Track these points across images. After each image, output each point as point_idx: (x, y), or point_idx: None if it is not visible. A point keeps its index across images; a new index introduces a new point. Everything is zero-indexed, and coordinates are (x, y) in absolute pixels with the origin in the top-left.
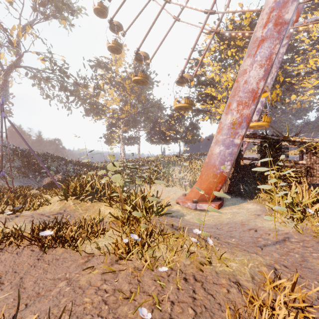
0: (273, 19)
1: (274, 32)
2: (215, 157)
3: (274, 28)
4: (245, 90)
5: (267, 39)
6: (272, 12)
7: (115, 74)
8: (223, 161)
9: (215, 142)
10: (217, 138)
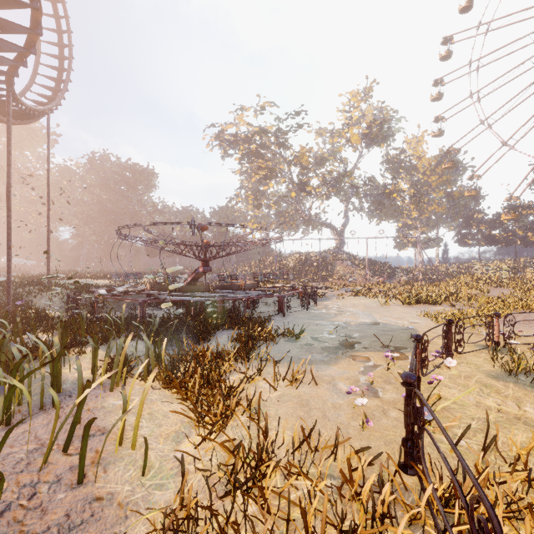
0: None
1: None
2: None
3: None
4: None
5: None
6: None
7: (416, 171)
8: None
9: None
10: None
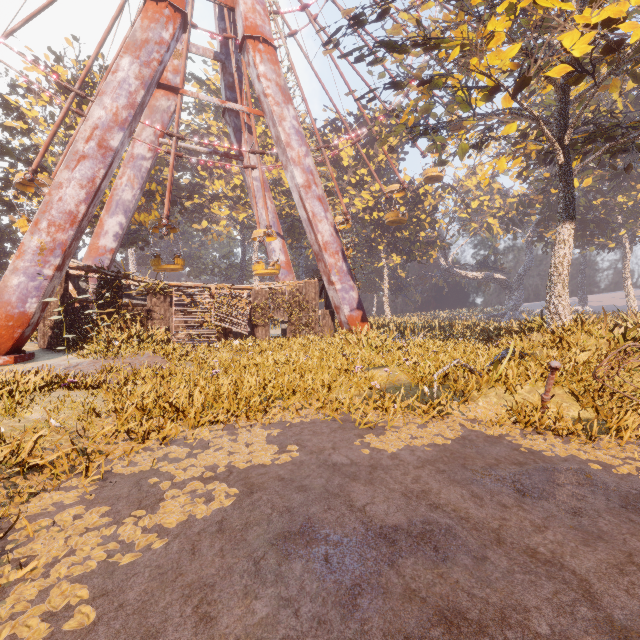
0: (97, 139)
1: (99, 154)
2: (11, 291)
3: (99, 149)
4: (61, 210)
5: (90, 159)
6: (97, 130)
7: None
8: (24, 297)
9: (13, 270)
10: (16, 264)
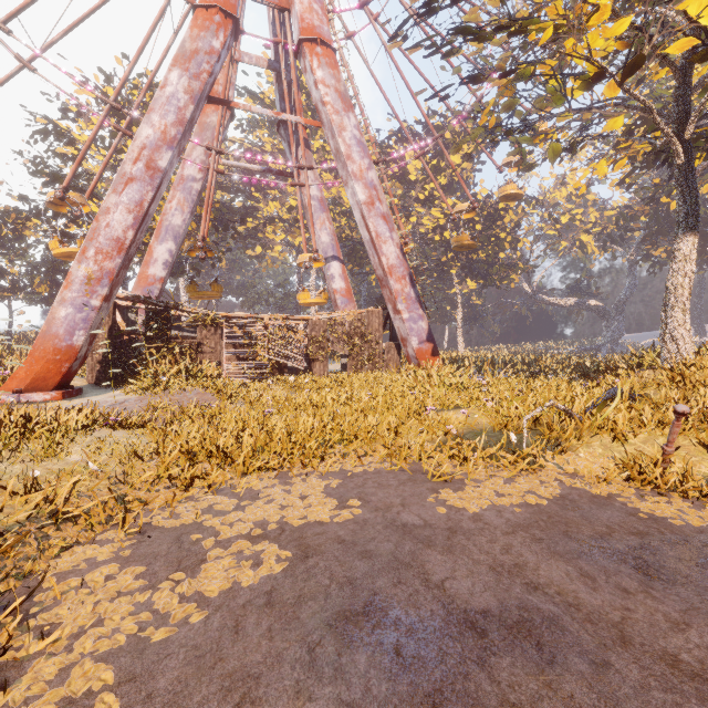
0: (144, 160)
1: (147, 175)
2: (58, 324)
3: (147, 170)
4: (108, 237)
5: (138, 181)
6: (145, 150)
7: None
8: (72, 330)
9: (60, 302)
10: (64, 295)
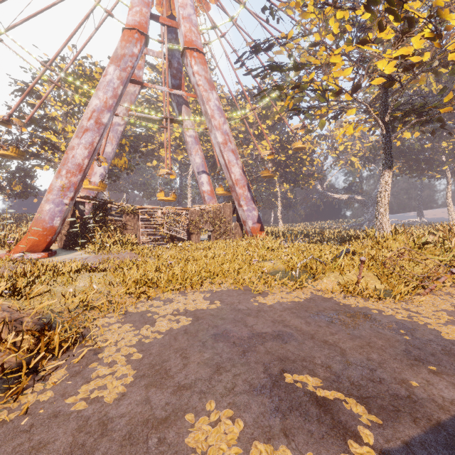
0: (94, 118)
1: (96, 127)
2: (45, 213)
3: (96, 124)
4: (73, 163)
5: (91, 131)
6: (94, 112)
7: None
8: (53, 217)
9: (46, 201)
10: (48, 197)
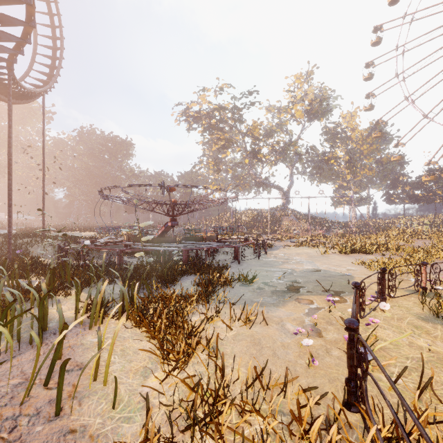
0: None
1: None
2: None
3: None
4: None
5: None
6: None
7: (350, 140)
8: None
9: None
10: None
